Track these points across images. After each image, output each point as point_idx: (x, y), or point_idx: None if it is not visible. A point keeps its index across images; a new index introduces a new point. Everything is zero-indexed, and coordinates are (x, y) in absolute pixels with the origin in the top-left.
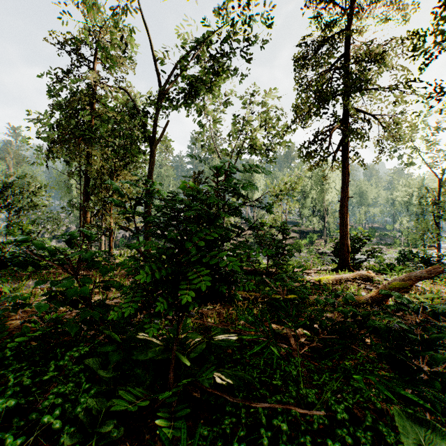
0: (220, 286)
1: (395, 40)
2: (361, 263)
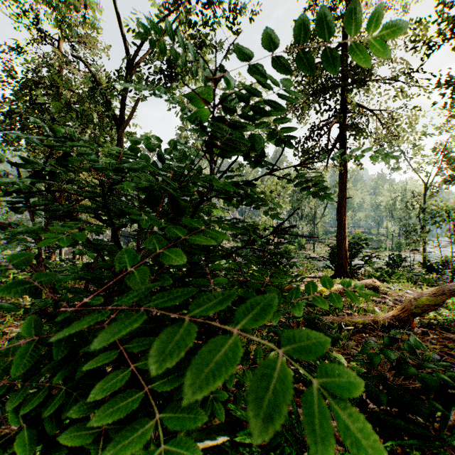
0: None
1: None
2: (358, 269)
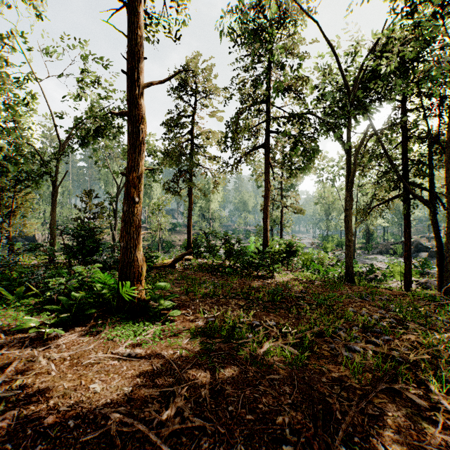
0: (91, 251)
1: (213, 132)
2: (201, 253)
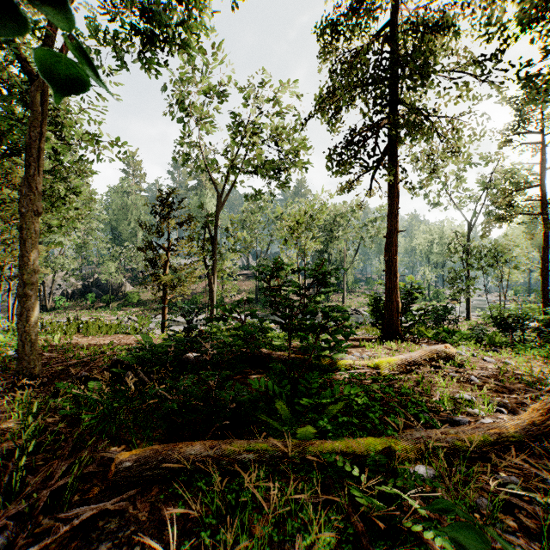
0: None
1: (462, 5)
2: (411, 327)
